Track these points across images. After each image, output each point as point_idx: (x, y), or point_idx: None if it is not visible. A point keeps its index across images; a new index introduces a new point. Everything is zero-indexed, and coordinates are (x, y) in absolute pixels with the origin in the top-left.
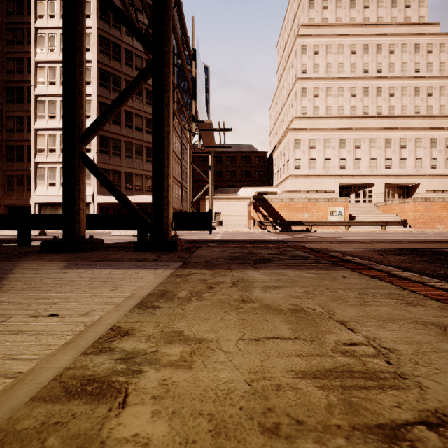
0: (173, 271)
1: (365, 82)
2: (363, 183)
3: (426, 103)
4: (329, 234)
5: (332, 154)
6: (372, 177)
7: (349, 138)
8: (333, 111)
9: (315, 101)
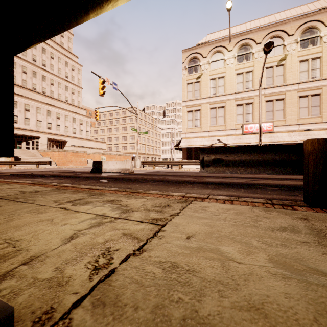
0: None
1: (34, 67)
2: (32, 135)
3: (71, 97)
4: None
5: None
6: (38, 132)
7: (21, 102)
8: None
9: None
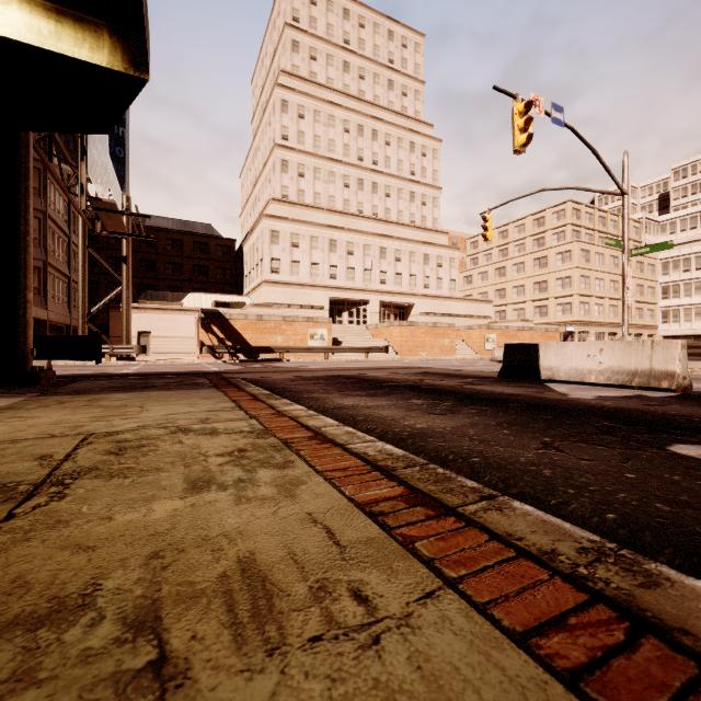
0: (26, 398)
1: (359, 173)
2: (357, 299)
3: (421, 213)
4: (297, 364)
5: (320, 258)
6: (366, 292)
7: (341, 241)
8: (323, 201)
9: (300, 182)
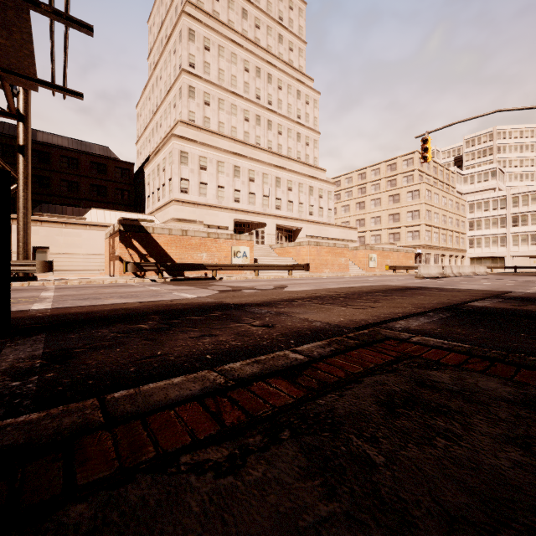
0: None
1: (257, 109)
2: (257, 221)
3: (305, 152)
4: (252, 283)
5: (226, 182)
6: (265, 216)
7: (244, 168)
8: (226, 130)
9: (206, 109)
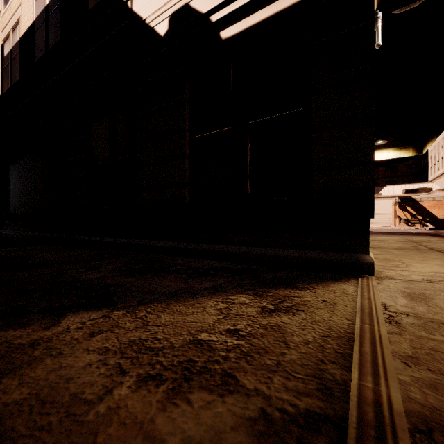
0: None
1: None
2: None
3: None
4: None
5: None
6: None
7: None
8: None
9: None
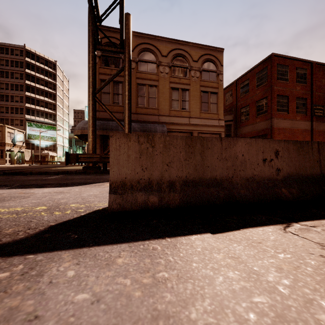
0: None
1: None
2: None
3: None
4: None
5: None
6: None
7: None
8: None
9: None
